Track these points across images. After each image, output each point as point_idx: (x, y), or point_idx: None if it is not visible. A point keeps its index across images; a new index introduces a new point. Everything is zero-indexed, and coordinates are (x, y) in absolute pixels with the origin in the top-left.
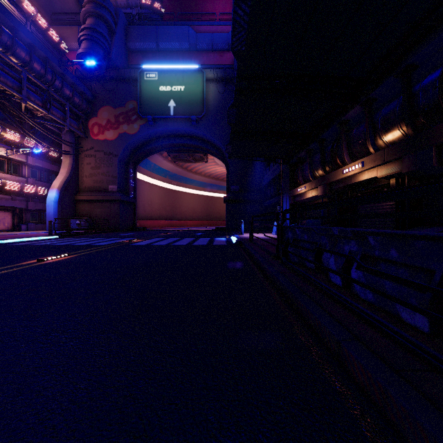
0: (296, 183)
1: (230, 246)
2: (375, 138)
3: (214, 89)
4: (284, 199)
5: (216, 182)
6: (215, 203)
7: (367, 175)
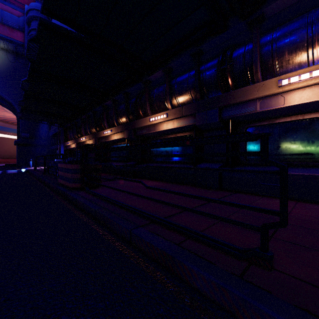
0: (68, 139)
1: (20, 173)
2: (90, 129)
3: (4, 56)
4: (61, 147)
5: (4, 125)
6: (3, 143)
7: (87, 142)
